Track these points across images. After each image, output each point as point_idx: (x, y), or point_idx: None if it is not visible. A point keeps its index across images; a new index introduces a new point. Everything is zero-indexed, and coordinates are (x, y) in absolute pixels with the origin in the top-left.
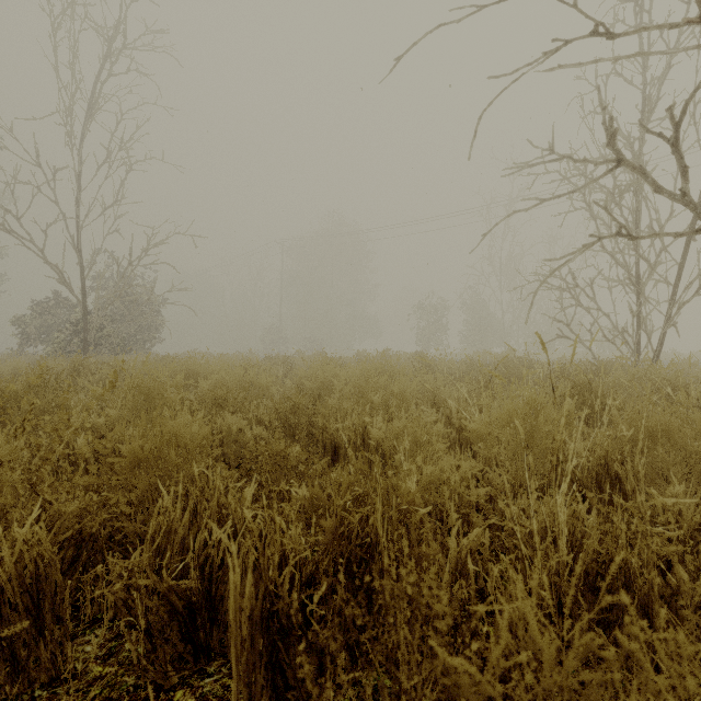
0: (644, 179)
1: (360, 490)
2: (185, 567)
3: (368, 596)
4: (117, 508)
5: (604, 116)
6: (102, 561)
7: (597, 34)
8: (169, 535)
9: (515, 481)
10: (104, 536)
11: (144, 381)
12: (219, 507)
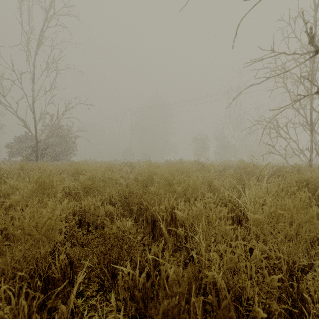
0: None
1: None
2: None
3: None
4: None
5: (306, 27)
6: None
7: None
8: None
9: (289, 259)
10: None
11: (41, 178)
12: None
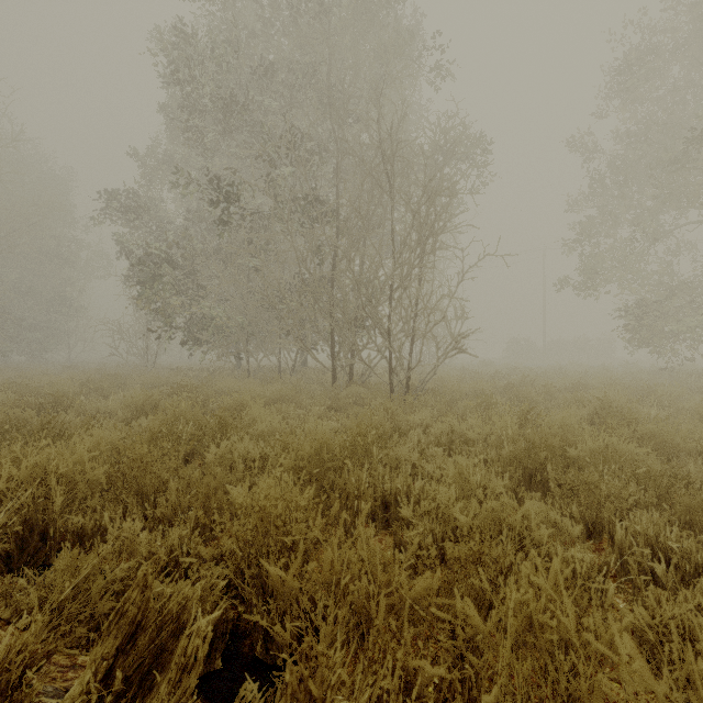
0: None
1: None
2: None
3: None
4: None
5: None
6: None
7: None
8: None
9: None
10: None
11: None
12: None
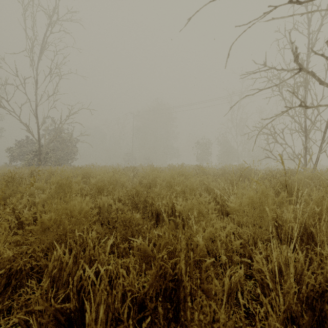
0: (314, 77)
1: (172, 247)
2: (70, 291)
3: (176, 310)
4: (34, 254)
5: (292, 47)
6: (25, 284)
7: (292, 2)
8: (60, 272)
9: (254, 235)
10: (26, 269)
11: (61, 180)
12: (90, 256)
